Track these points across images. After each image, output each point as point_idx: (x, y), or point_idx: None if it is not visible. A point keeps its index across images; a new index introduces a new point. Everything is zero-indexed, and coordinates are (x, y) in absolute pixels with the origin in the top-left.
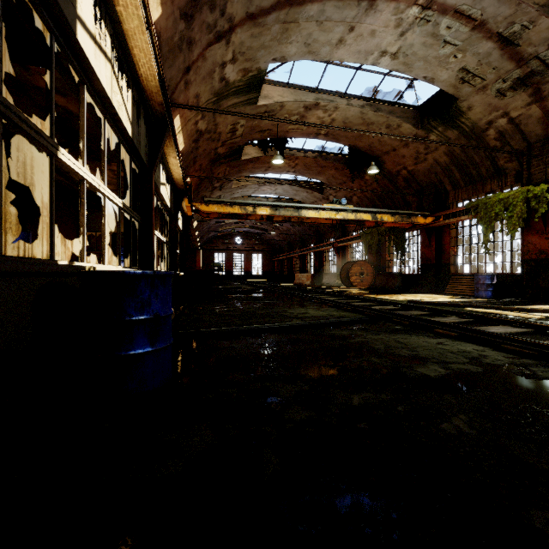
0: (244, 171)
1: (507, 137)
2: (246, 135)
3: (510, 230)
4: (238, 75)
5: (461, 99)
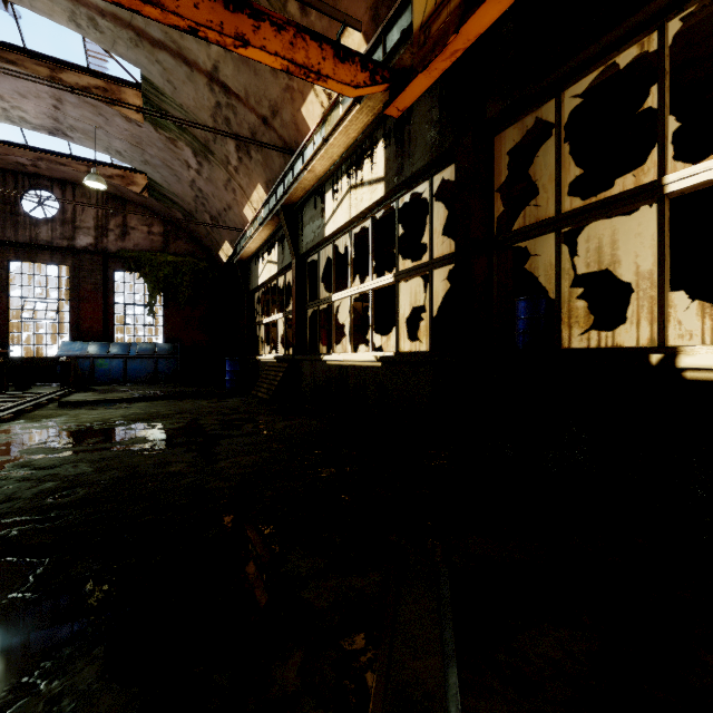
0: None
1: None
2: None
3: None
4: None
5: None
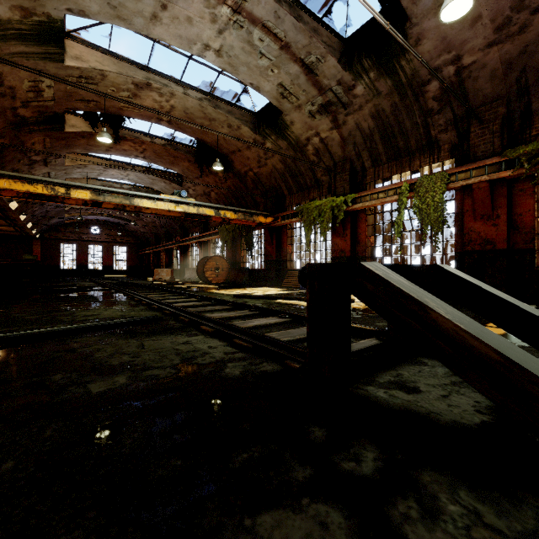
0: (77, 146)
1: (321, 154)
2: (62, 101)
3: (322, 232)
4: (13, 12)
5: (284, 112)
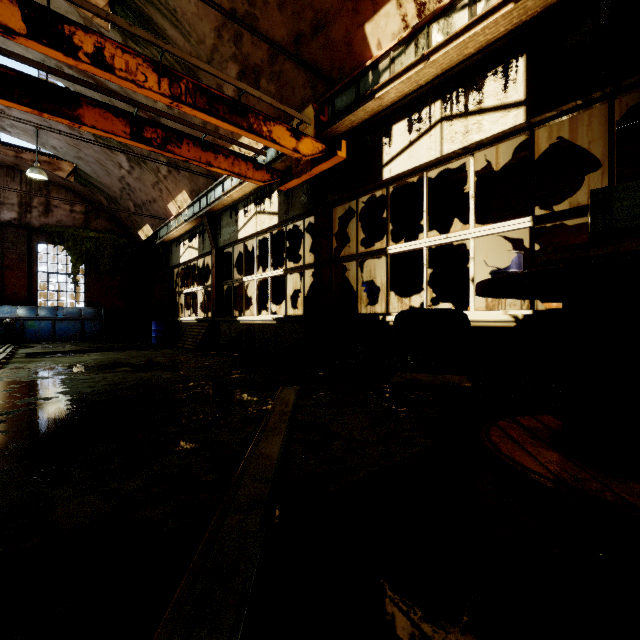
0: None
1: None
2: None
3: None
4: None
5: None
